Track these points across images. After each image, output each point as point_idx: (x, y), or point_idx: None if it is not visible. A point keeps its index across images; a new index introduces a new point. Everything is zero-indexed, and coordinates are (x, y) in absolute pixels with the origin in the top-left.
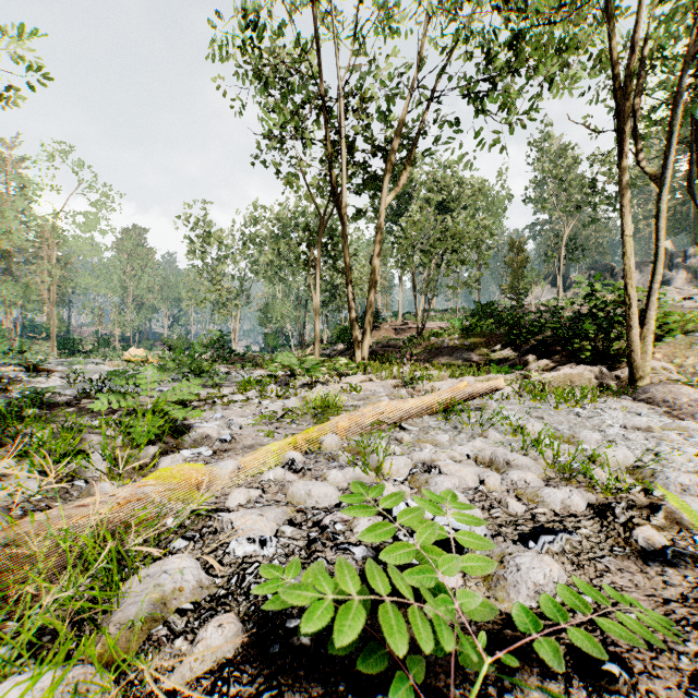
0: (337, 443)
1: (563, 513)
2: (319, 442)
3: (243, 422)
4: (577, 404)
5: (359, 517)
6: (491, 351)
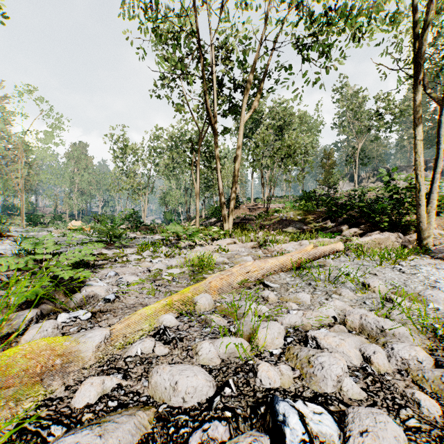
0: (210, 303)
1: None
2: (193, 301)
3: (131, 280)
4: (396, 261)
5: (238, 442)
6: (316, 223)
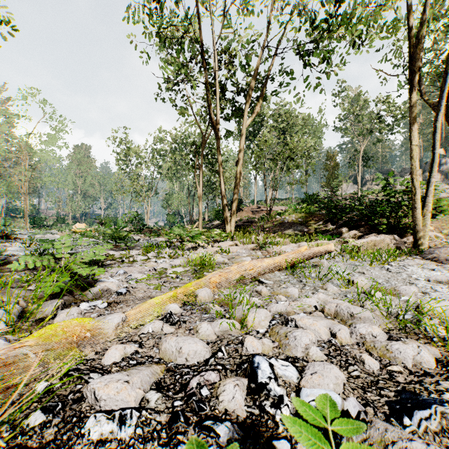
0: (209, 295)
1: (416, 370)
2: (195, 294)
3: (139, 277)
4: (385, 262)
5: (225, 381)
6: (317, 225)
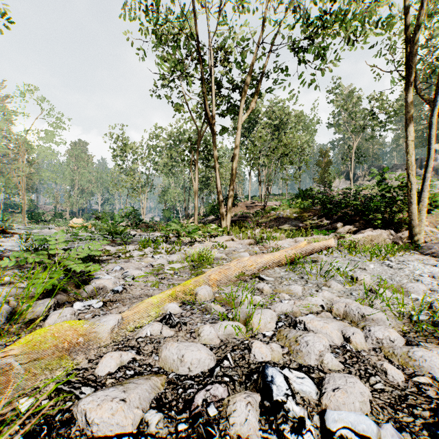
0: (210, 293)
1: None
2: (194, 292)
3: (136, 274)
4: (385, 257)
5: (235, 397)
6: (311, 220)
